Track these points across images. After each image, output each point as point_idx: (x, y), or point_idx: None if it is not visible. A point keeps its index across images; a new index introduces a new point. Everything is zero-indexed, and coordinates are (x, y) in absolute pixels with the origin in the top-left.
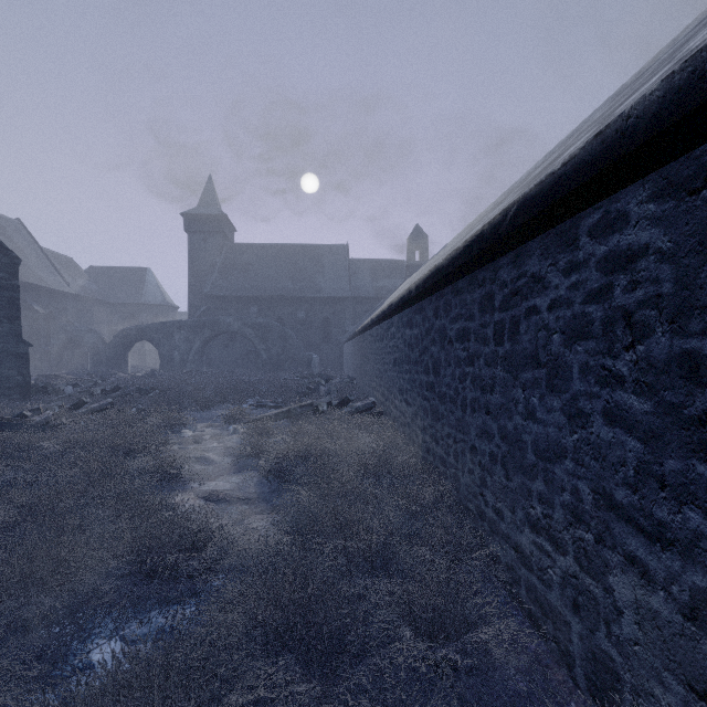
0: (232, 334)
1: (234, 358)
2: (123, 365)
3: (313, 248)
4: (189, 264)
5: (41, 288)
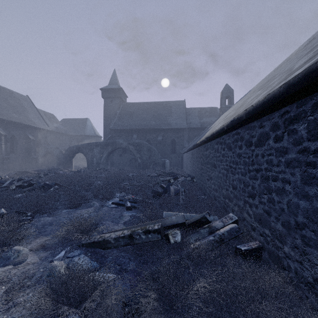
0: (124, 149)
1: (125, 161)
2: (69, 165)
3: (166, 103)
4: (104, 114)
5: (34, 127)
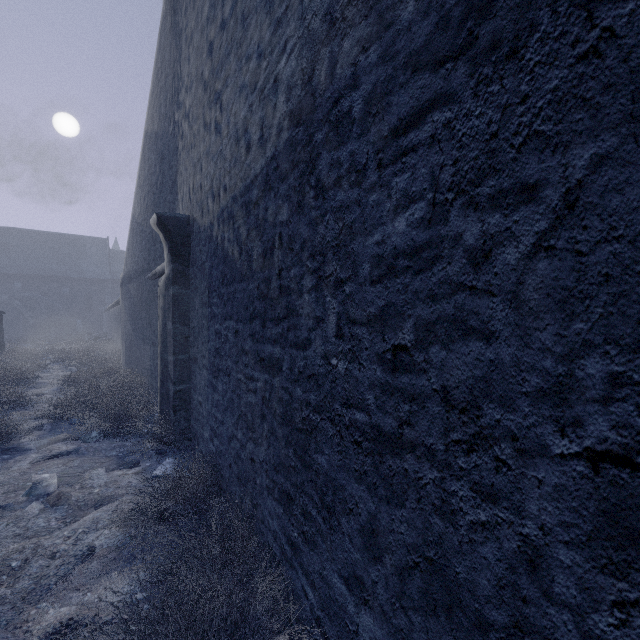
0: None
1: None
2: None
3: (76, 238)
4: None
5: None
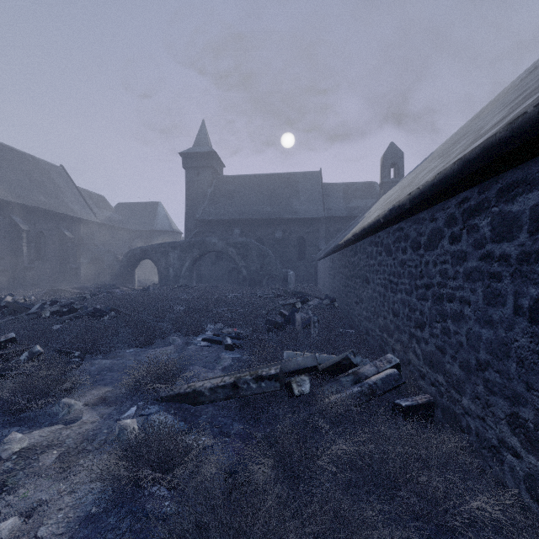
0: (219, 253)
1: (221, 274)
2: (130, 279)
3: (289, 175)
4: (186, 195)
5: (72, 218)
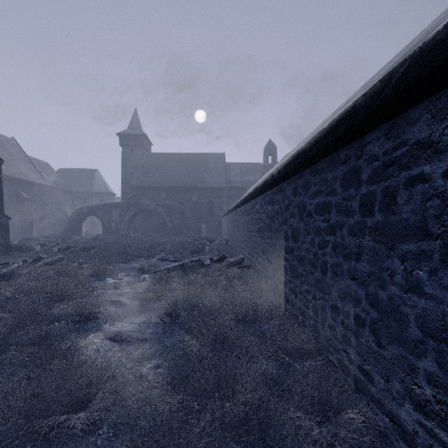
0: (149, 211)
1: (151, 227)
2: (79, 231)
3: (202, 155)
4: (122, 166)
5: (27, 182)
